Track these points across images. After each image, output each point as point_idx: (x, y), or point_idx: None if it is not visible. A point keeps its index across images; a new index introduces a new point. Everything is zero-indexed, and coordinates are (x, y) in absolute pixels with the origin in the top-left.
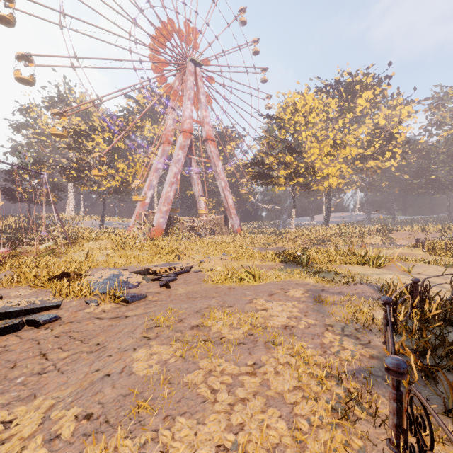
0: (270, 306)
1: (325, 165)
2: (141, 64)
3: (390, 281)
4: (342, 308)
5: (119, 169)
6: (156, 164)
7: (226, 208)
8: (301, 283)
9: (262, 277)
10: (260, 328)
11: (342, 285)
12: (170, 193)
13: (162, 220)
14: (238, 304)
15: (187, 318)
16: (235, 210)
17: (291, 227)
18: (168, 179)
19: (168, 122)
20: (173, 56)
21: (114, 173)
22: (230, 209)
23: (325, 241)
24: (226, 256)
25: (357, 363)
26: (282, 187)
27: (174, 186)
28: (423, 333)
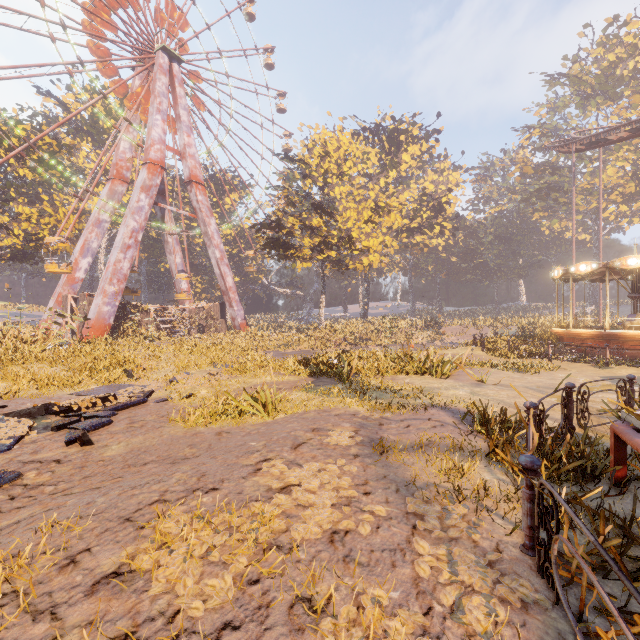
0: (296, 479)
1: (365, 235)
2: (66, 32)
3: (466, 399)
4: (422, 463)
5: (22, 216)
6: (98, 213)
7: (224, 291)
8: (345, 413)
9: (279, 404)
10: (276, 561)
11: (407, 413)
12: (124, 263)
13: (107, 309)
14: (230, 478)
15: (94, 547)
16: (237, 295)
17: (320, 321)
18: (119, 239)
19: (122, 145)
20: (131, 36)
21: (9, 222)
22: (229, 294)
23: (365, 339)
24: (218, 369)
25: (507, 637)
26: (308, 262)
27: (131, 252)
28: (600, 525)
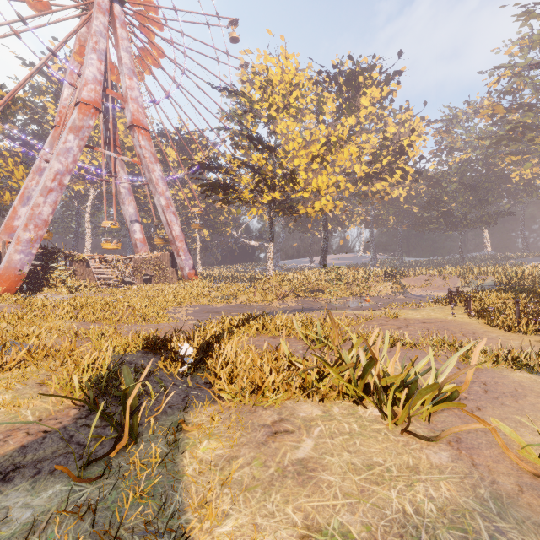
0: None
1: (313, 173)
2: None
3: None
4: None
5: None
6: (40, 161)
7: (171, 240)
8: None
9: None
10: None
11: None
12: (44, 208)
13: (19, 257)
14: None
15: None
16: (185, 244)
17: (268, 270)
18: (41, 182)
19: (66, 92)
20: None
21: None
22: (176, 242)
23: (316, 290)
24: None
25: None
26: (253, 207)
27: (54, 196)
28: None
